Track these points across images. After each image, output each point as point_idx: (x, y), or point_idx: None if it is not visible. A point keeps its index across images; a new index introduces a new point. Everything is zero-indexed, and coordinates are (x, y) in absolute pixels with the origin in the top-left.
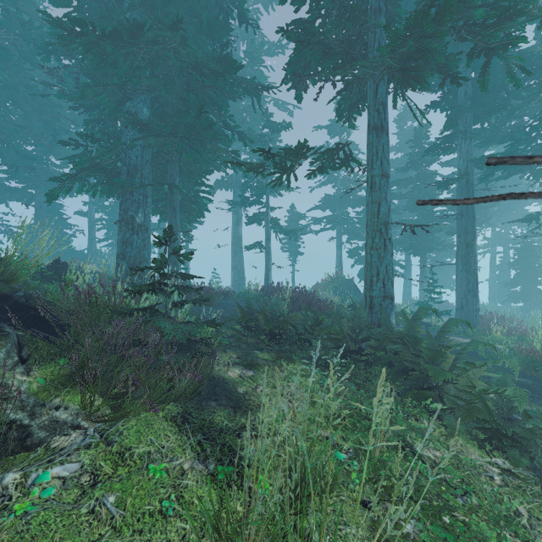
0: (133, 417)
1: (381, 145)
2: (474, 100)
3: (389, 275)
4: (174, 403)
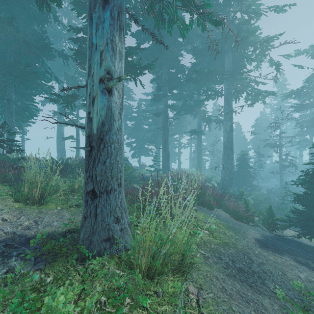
0: None
1: None
2: (168, 81)
3: None
4: (7, 182)
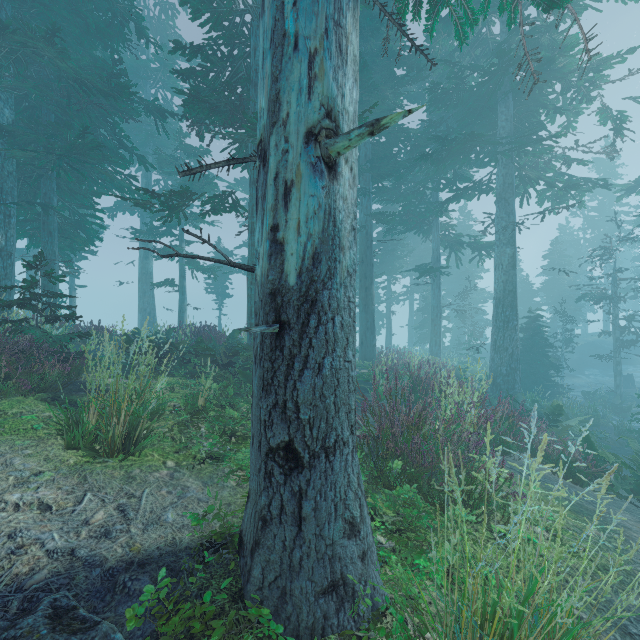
0: (5, 399)
1: None
2: (372, 162)
3: None
4: (45, 392)
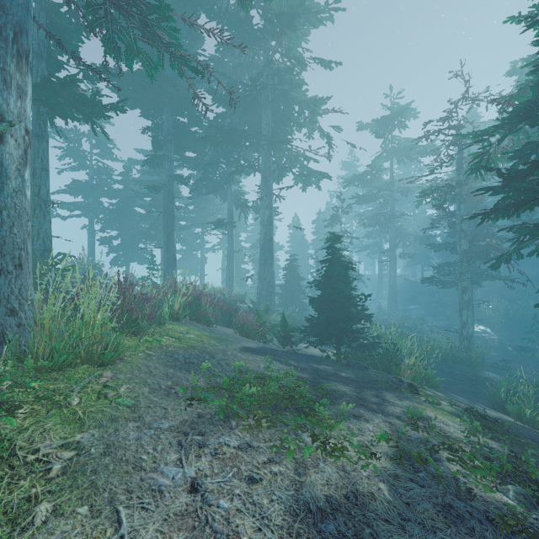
0: None
1: (42, 148)
2: (174, 136)
3: (48, 236)
4: None
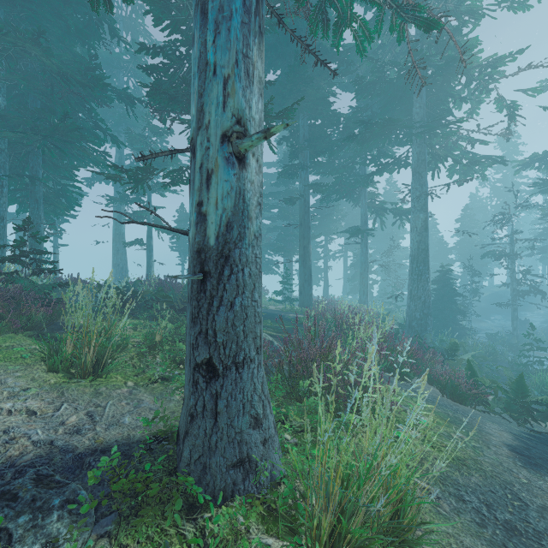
0: None
1: None
2: (309, 141)
3: None
4: (32, 330)
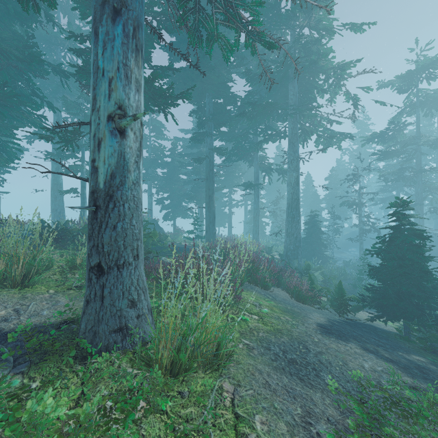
0: None
1: None
2: (213, 115)
3: None
4: None
